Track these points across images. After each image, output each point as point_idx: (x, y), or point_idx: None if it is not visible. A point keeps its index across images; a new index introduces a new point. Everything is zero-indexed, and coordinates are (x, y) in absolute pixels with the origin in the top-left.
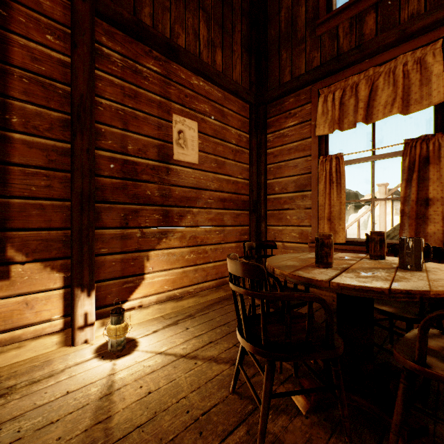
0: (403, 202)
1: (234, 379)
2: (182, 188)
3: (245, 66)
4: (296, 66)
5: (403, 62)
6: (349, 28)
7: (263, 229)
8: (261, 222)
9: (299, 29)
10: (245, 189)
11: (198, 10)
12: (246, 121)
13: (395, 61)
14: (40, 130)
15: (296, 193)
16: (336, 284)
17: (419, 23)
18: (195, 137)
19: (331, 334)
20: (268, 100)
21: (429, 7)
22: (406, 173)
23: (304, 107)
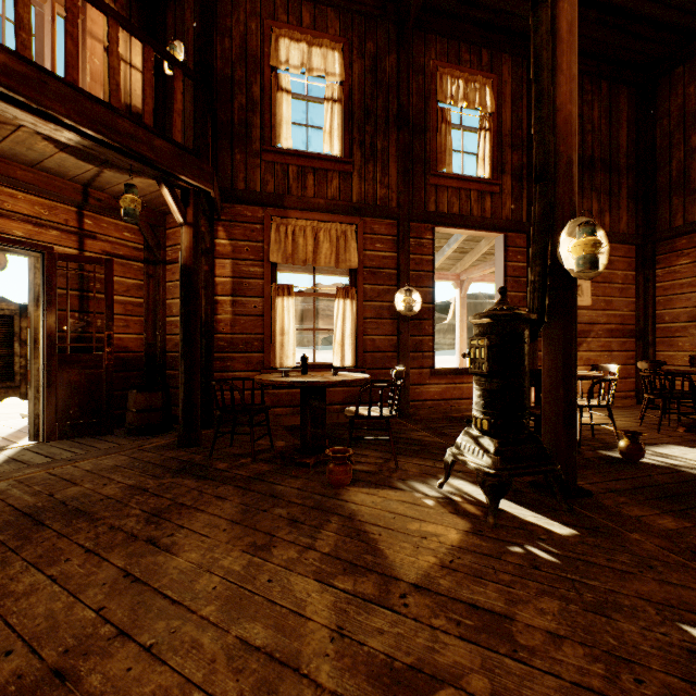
0: None
1: (640, 420)
2: (580, 324)
3: (631, 213)
4: (689, 212)
5: None
6: None
7: (651, 354)
8: (649, 348)
9: (692, 180)
10: (630, 320)
11: (591, 193)
12: (632, 260)
13: None
14: (515, 303)
15: (689, 323)
16: (694, 371)
17: None
18: (589, 286)
19: (693, 391)
20: (656, 240)
21: None
22: None
23: None
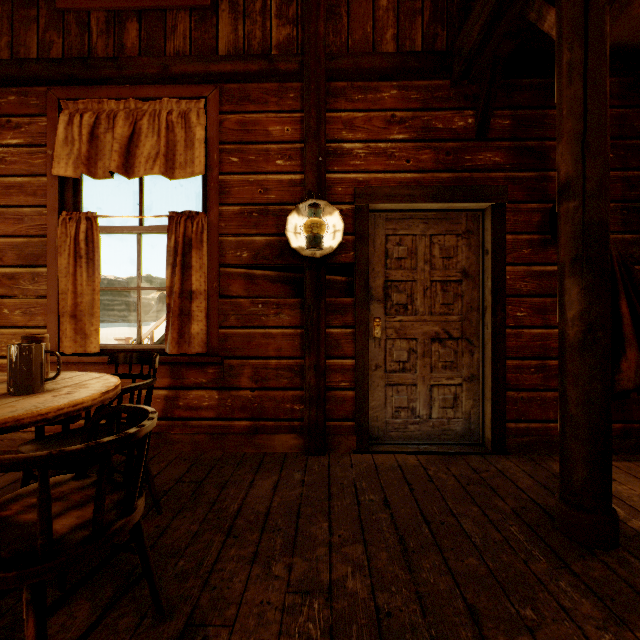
0: (170, 294)
1: None
2: None
3: None
4: (22, 40)
5: (169, 109)
6: (106, 24)
7: None
8: None
9: None
10: None
11: None
12: None
13: (160, 103)
14: None
15: (22, 268)
16: None
17: (182, 66)
18: None
19: None
20: None
21: (194, 53)
22: (173, 256)
23: (37, 119)
